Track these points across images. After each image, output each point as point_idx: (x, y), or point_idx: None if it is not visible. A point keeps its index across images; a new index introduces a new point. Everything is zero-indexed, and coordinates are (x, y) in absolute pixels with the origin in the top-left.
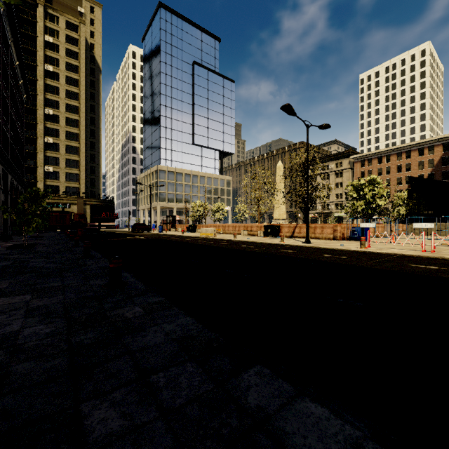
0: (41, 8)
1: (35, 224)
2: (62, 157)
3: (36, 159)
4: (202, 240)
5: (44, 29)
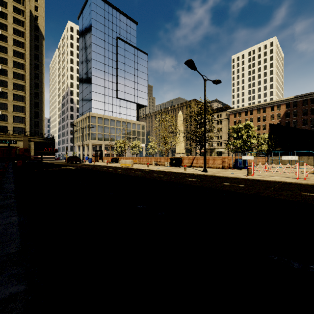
0: None
1: None
2: (10, 103)
3: None
4: (121, 170)
5: None
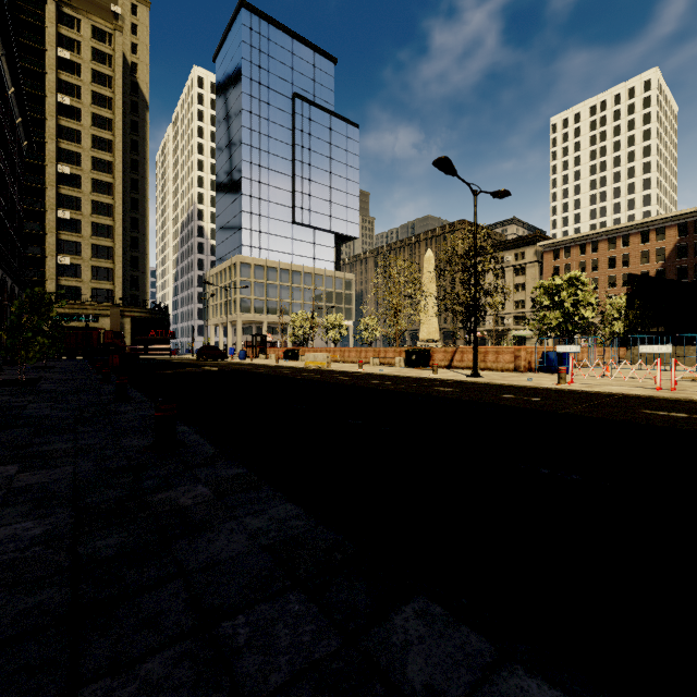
0: (52, 4)
1: (38, 346)
2: (86, 242)
3: (43, 245)
4: (308, 373)
5: (57, 38)
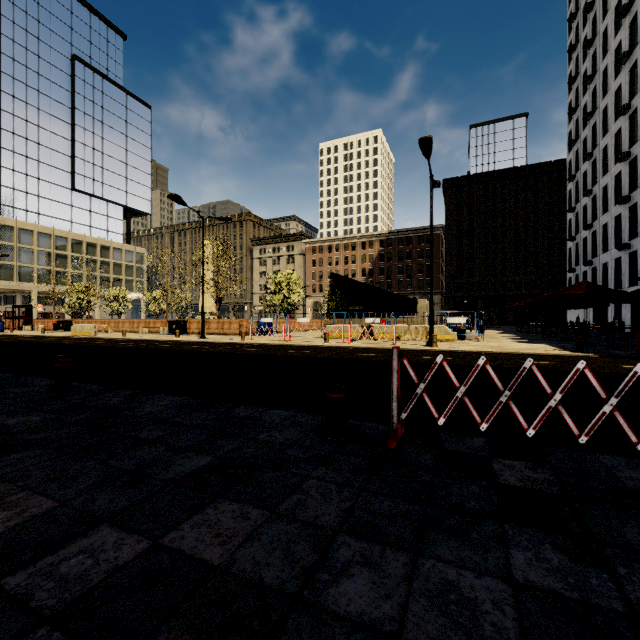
0: None
1: None
2: None
3: None
4: (70, 340)
5: None
